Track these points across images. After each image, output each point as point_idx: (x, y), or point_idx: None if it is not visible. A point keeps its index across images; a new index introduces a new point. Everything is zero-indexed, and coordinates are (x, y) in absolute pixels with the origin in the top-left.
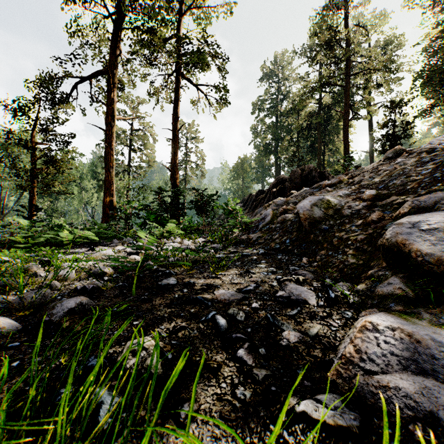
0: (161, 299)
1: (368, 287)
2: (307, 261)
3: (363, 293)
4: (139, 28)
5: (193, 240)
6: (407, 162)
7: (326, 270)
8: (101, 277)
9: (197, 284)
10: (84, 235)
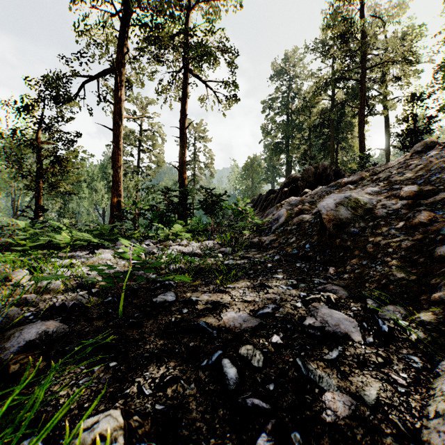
0: (154, 323)
1: (436, 317)
2: (335, 272)
3: (432, 327)
4: (147, 25)
5: (201, 242)
6: (444, 155)
7: (362, 284)
8: (90, 289)
9: (200, 301)
10: (83, 237)
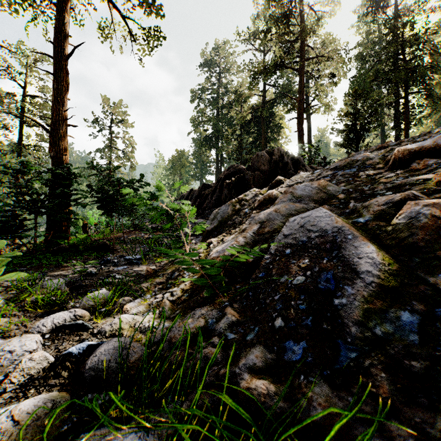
0: None
1: None
2: None
3: None
4: None
5: None
6: None
7: None
8: None
9: None
10: None
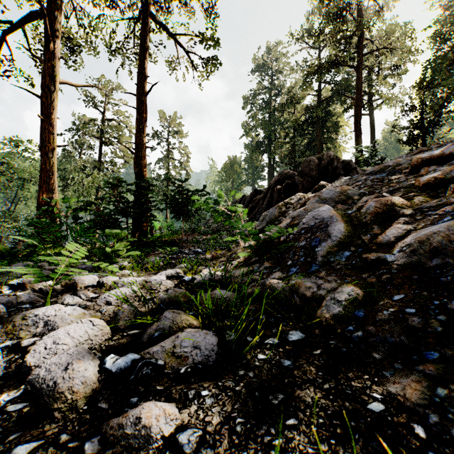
0: None
1: None
2: None
3: None
4: None
5: (146, 278)
6: None
7: None
8: None
9: None
10: None
